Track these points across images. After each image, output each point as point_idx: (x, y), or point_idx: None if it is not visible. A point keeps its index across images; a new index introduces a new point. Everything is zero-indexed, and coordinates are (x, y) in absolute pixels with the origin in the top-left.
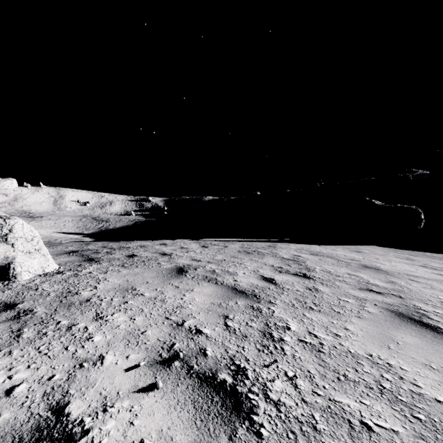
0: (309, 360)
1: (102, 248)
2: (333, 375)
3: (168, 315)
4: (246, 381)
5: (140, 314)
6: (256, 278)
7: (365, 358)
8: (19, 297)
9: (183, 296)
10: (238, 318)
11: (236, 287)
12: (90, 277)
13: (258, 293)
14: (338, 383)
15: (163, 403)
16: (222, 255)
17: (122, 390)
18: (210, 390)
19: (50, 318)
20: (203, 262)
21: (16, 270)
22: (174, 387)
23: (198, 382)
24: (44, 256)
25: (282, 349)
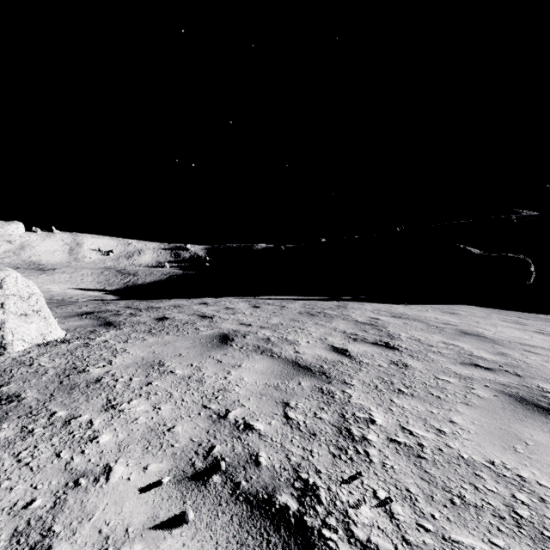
0: (406, 472)
1: (125, 308)
2: (443, 496)
3: (206, 403)
4: (317, 508)
5: (168, 401)
6: (324, 349)
7: (485, 467)
8: (4, 377)
9: (227, 374)
10: (302, 406)
11: (298, 361)
12: (104, 348)
13: (328, 370)
14: (453, 509)
15: (194, 547)
16: (279, 317)
17: (133, 525)
18: (264, 523)
19: (42, 407)
20: (254, 327)
21: (6, 339)
22: (211, 518)
23: (247, 510)
24: (45, 319)
25: (367, 454)
